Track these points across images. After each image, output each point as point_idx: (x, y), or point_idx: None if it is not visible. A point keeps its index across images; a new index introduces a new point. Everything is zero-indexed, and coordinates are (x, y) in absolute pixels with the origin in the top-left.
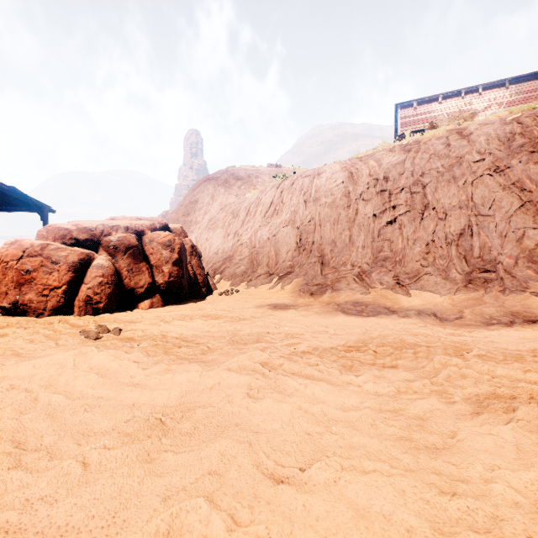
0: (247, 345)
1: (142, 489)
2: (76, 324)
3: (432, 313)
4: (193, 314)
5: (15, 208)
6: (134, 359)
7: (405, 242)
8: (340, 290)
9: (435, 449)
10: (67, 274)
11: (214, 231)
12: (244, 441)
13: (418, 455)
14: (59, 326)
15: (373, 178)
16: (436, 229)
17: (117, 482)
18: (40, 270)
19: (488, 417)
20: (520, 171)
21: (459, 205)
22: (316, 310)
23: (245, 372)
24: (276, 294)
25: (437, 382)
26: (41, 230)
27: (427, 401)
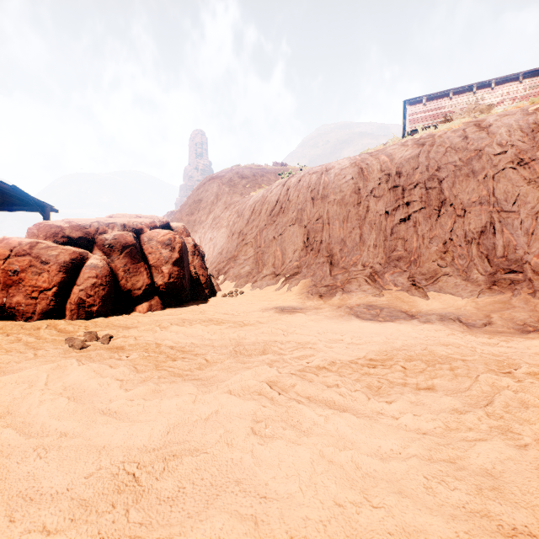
0: (252, 358)
1: None
2: (64, 330)
3: (456, 319)
4: (194, 319)
5: (17, 207)
6: (117, 376)
7: (420, 241)
8: (351, 292)
9: (531, 536)
10: (58, 275)
11: (218, 231)
12: (247, 515)
13: None
14: (44, 332)
15: (385, 174)
16: (454, 226)
17: None
18: (29, 270)
19: None
20: None
21: (479, 201)
22: (327, 314)
23: (250, 396)
24: (282, 296)
25: (494, 414)
26: (32, 228)
27: (492, 445)
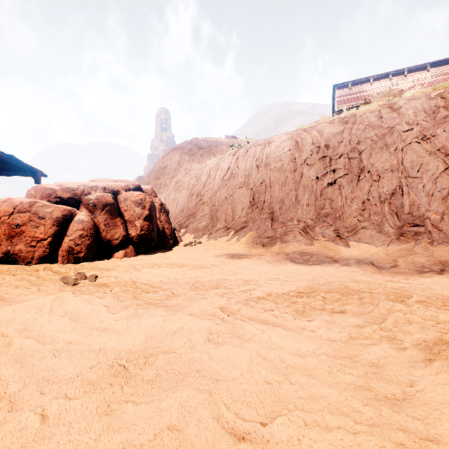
0: (208, 291)
1: (98, 448)
2: (58, 272)
3: (370, 262)
4: (161, 263)
5: (13, 173)
6: (105, 304)
7: (344, 201)
8: (287, 242)
9: (396, 400)
10: (52, 228)
11: (180, 192)
12: (204, 390)
13: (379, 407)
14: (43, 273)
15: (316, 146)
16: (371, 189)
17: (72, 440)
18: (29, 224)
19: (442, 364)
20: (444, 138)
21: (391, 168)
22: (268, 259)
23: (206, 317)
24: (232, 245)
25: (386, 328)
26: (30, 190)
27: (380, 347)
